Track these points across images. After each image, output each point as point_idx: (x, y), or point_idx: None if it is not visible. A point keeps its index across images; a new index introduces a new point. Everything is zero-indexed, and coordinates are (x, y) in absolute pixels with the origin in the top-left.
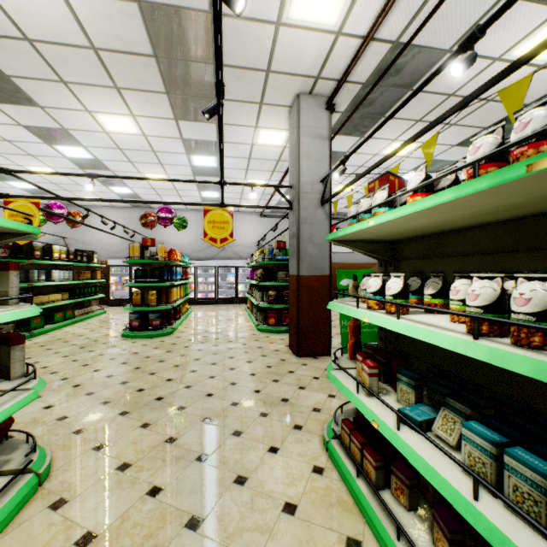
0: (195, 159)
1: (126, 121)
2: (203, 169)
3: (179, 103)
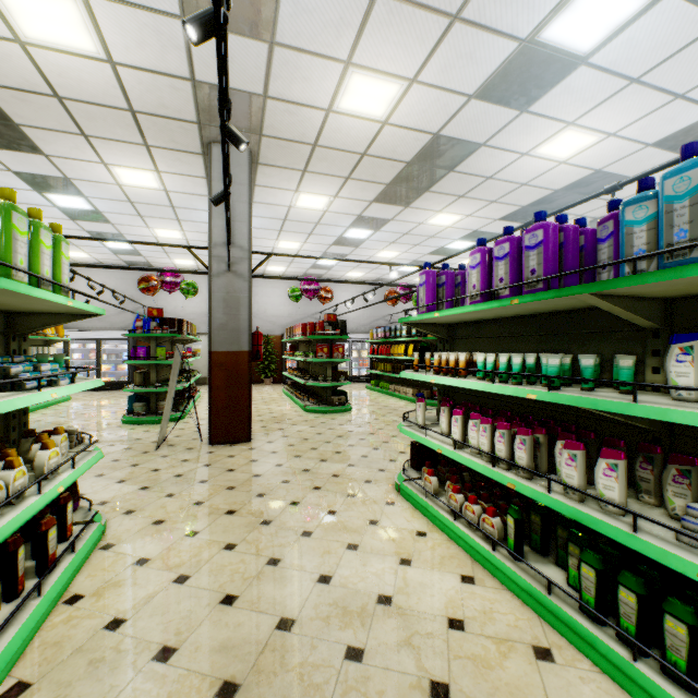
0: (454, 243)
1: (454, 218)
2: (445, 250)
3: (520, 212)
